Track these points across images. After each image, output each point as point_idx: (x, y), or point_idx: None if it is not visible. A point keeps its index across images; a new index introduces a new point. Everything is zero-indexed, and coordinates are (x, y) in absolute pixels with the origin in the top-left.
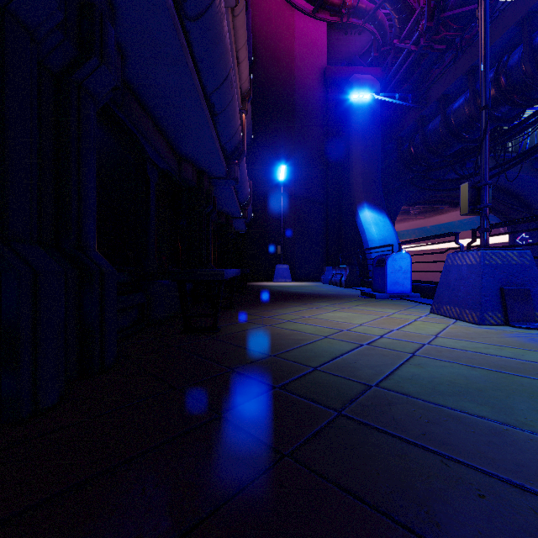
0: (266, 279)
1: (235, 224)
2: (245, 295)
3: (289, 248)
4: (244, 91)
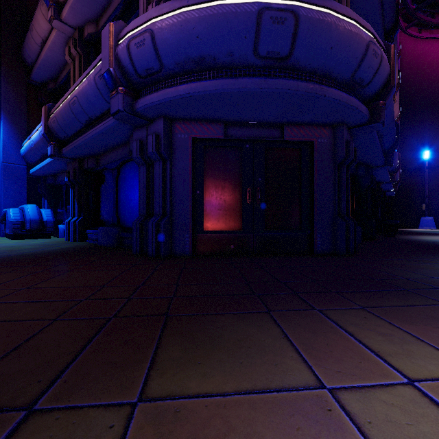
0: (411, 227)
1: (387, 193)
2: (399, 233)
3: (434, 205)
4: (395, 118)
